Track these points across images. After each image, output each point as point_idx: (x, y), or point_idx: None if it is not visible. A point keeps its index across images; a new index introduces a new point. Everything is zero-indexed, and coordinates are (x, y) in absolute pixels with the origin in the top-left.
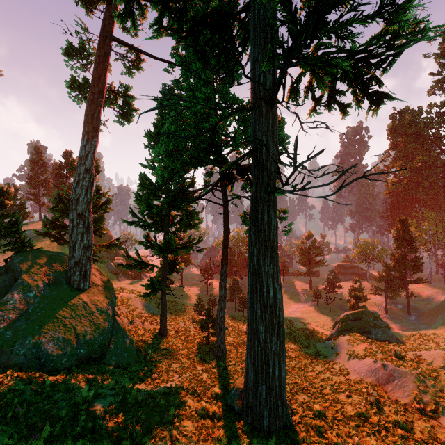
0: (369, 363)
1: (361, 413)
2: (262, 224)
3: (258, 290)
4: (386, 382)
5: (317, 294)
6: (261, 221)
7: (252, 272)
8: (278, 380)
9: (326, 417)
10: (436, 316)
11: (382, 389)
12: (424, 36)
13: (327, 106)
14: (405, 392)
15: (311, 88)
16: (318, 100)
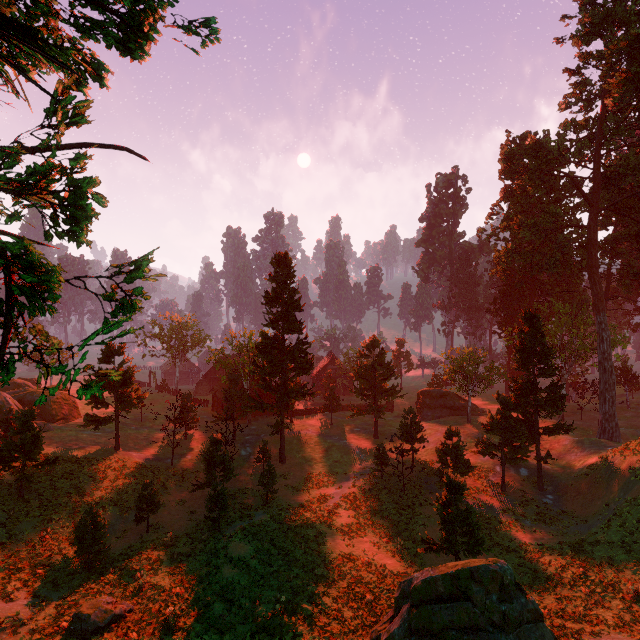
0: None
1: None
2: None
3: None
4: None
5: (382, 457)
6: None
7: None
8: None
9: None
10: (591, 496)
11: None
12: None
13: None
14: None
15: None
16: None
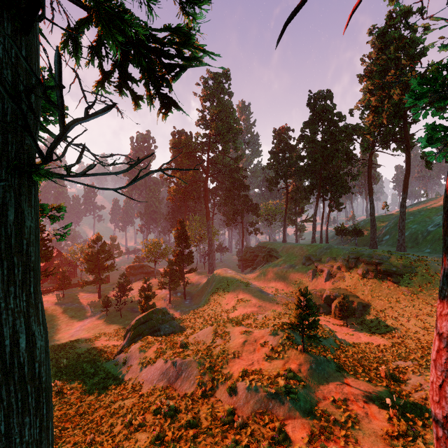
0: (161, 365)
1: (157, 434)
2: (3, 225)
3: None
4: (176, 379)
5: (107, 303)
6: None
7: None
8: None
9: None
10: (202, 295)
11: (172, 388)
12: (201, 64)
13: (119, 87)
14: (191, 382)
15: (98, 53)
16: (108, 74)
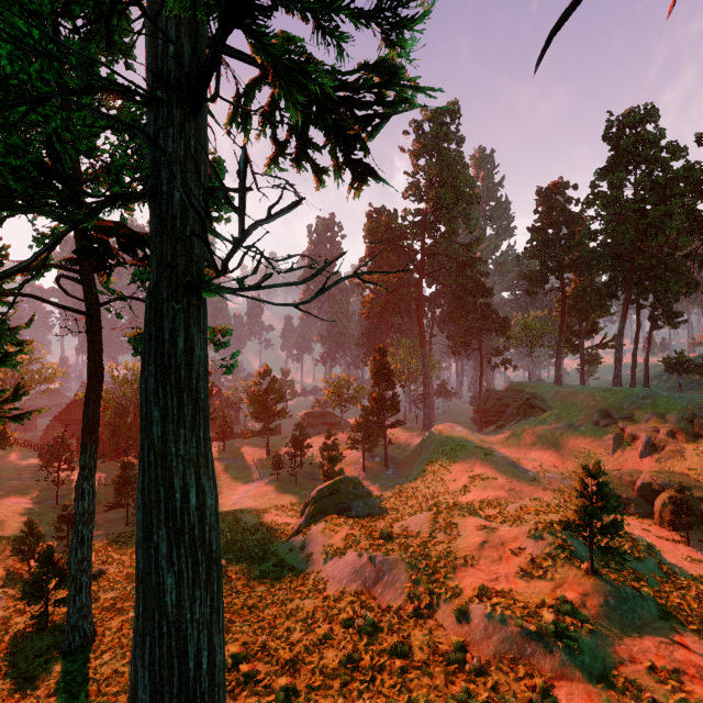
0: (353, 560)
1: (348, 655)
2: (173, 354)
3: (162, 501)
4: (374, 582)
5: (278, 463)
6: (169, 348)
7: (149, 462)
8: (208, 677)
9: (297, 693)
10: (412, 464)
11: (370, 595)
12: (412, 107)
13: (296, 161)
14: (397, 590)
15: (270, 120)
16: (282, 146)
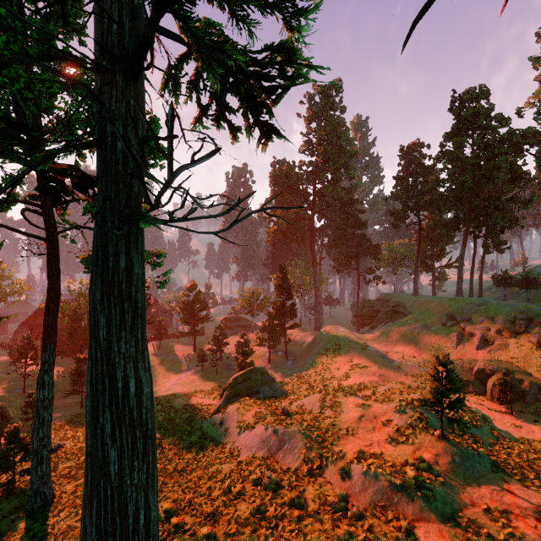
0: (261, 432)
1: (257, 507)
2: (116, 272)
3: (107, 389)
4: (277, 449)
5: (202, 357)
6: (113, 267)
7: (96, 359)
8: (144, 530)
9: (217, 539)
10: (306, 356)
11: (274, 459)
12: (306, 81)
13: (216, 121)
14: (295, 455)
15: (196, 88)
16: (205, 109)
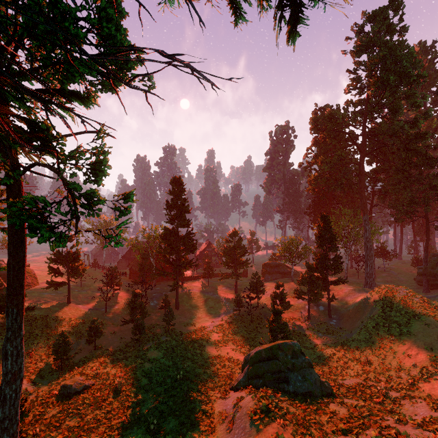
0: None
1: None
2: None
3: None
4: None
5: (239, 302)
6: None
7: None
8: None
9: None
10: (355, 319)
11: None
12: None
13: None
14: None
15: None
16: None
